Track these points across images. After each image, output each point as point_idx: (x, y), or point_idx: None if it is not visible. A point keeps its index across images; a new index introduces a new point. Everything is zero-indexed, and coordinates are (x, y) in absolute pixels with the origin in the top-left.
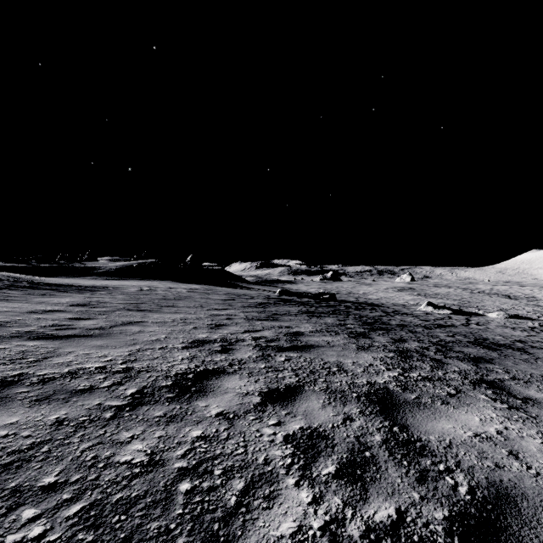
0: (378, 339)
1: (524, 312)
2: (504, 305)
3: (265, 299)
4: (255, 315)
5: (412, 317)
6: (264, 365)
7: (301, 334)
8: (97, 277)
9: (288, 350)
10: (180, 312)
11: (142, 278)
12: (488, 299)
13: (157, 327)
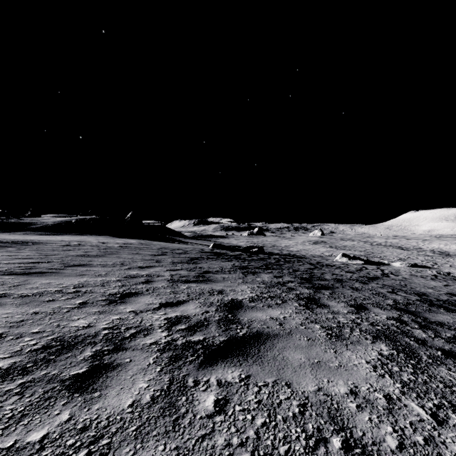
0: (336, 308)
1: (419, 261)
2: (401, 255)
3: (198, 253)
4: (183, 274)
5: (338, 269)
6: (158, 455)
7: (239, 306)
8: (30, 232)
9: (223, 358)
10: (85, 274)
11: (79, 233)
12: (386, 250)
13: (11, 308)
